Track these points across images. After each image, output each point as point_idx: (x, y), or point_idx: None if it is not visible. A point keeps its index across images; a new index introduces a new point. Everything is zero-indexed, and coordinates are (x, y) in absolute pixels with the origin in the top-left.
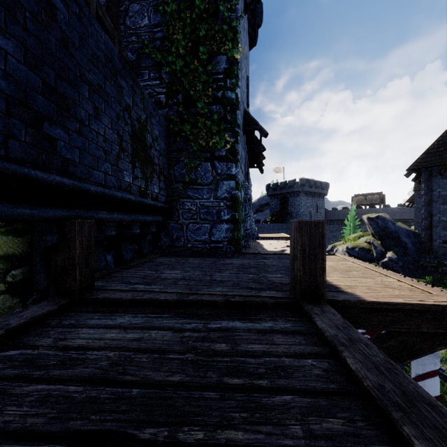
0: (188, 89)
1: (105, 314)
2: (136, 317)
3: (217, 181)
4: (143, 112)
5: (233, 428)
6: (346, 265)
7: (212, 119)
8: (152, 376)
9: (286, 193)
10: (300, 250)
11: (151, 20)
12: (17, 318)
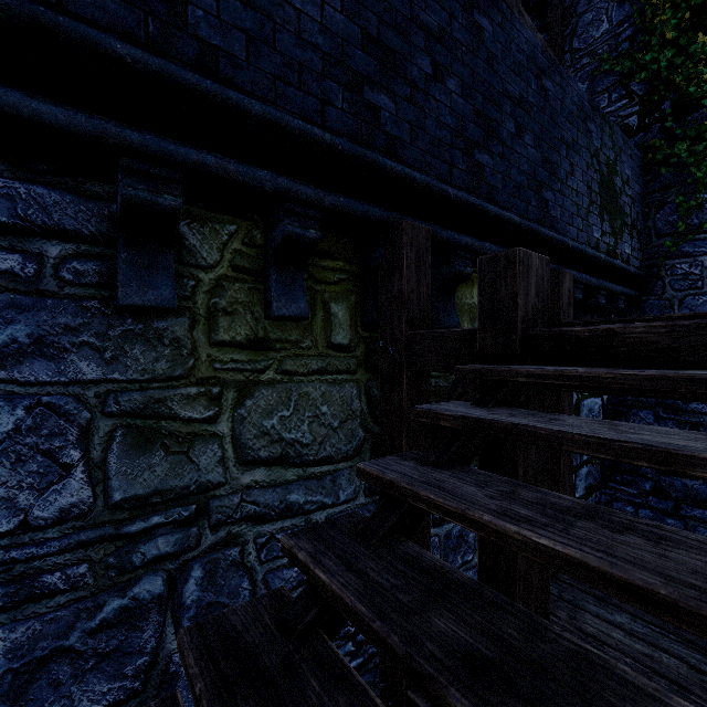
0: (683, 87)
1: None
2: None
3: None
4: (611, 151)
5: None
6: None
7: None
8: None
9: None
10: None
11: (613, 20)
12: None
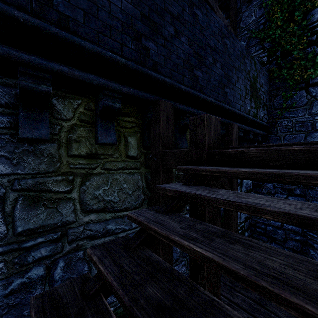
0: (284, 46)
1: None
2: None
3: (311, 102)
4: (255, 72)
5: None
6: None
7: (306, 58)
8: None
9: None
10: None
11: (257, 15)
12: None
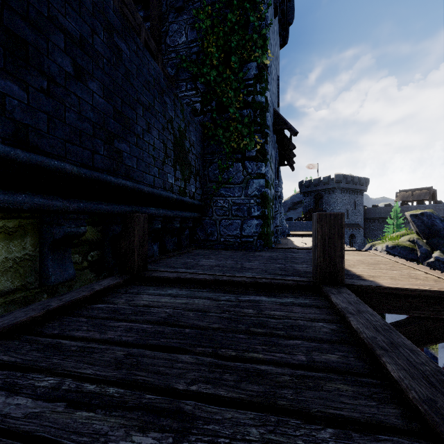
0: (221, 96)
1: (158, 287)
2: (182, 290)
3: (248, 180)
4: (182, 122)
5: (256, 353)
6: (375, 259)
7: (243, 123)
8: (198, 324)
9: (320, 190)
10: (320, 239)
11: (188, 37)
12: (98, 285)
